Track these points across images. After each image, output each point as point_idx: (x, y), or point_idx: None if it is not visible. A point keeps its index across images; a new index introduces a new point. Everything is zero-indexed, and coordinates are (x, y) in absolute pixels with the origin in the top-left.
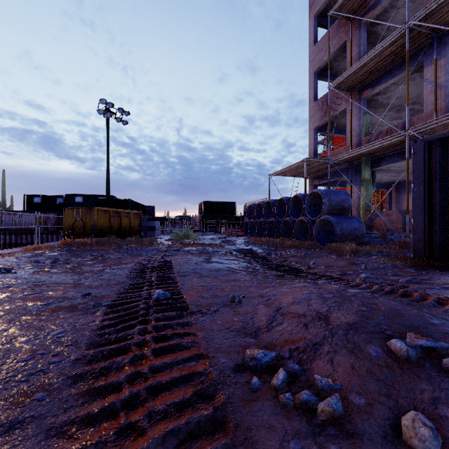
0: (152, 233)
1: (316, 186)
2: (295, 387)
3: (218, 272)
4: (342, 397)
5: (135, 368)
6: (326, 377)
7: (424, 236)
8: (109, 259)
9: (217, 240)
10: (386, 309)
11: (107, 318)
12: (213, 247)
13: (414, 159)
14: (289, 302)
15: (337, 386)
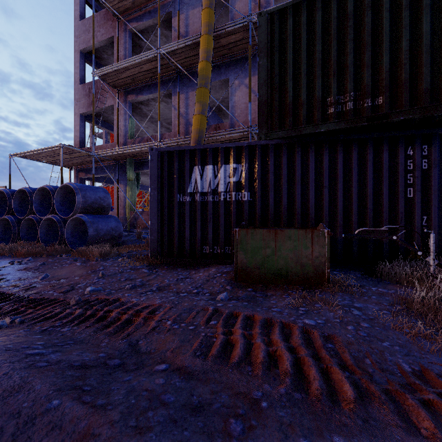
0: None
1: (83, 179)
2: None
3: None
4: None
5: None
6: None
7: (158, 237)
8: None
9: None
10: None
11: None
12: None
13: (151, 165)
14: None
15: None
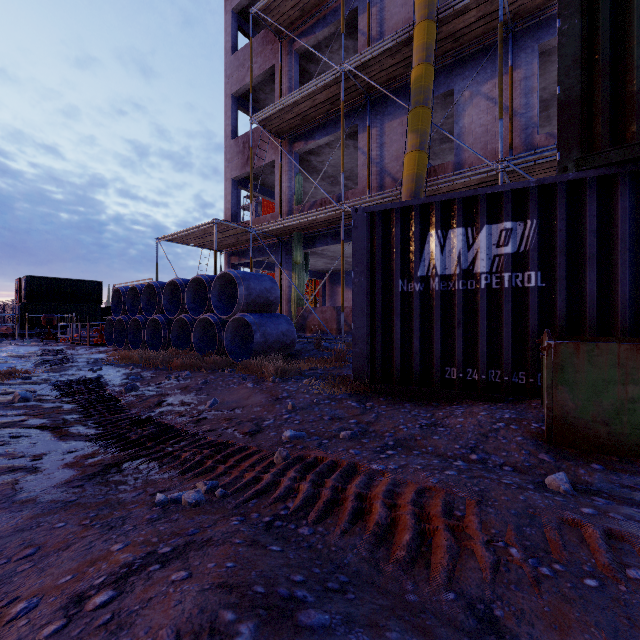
0: None
1: (236, 266)
2: None
3: None
4: None
5: None
6: None
7: (366, 349)
8: None
9: (31, 358)
10: None
11: None
12: None
13: (355, 236)
14: None
15: None
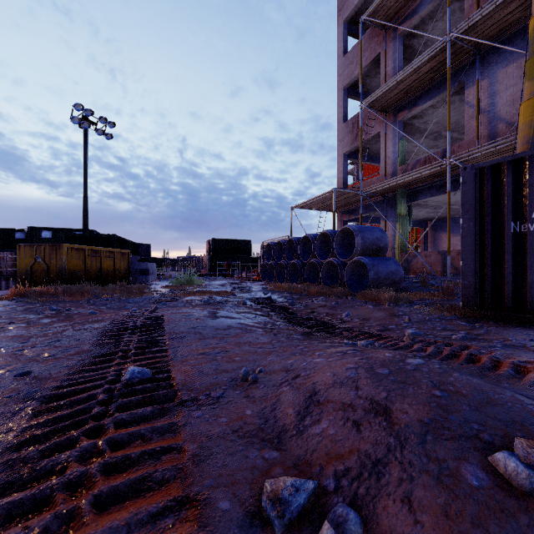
0: (145, 279)
1: (346, 222)
2: None
3: (227, 331)
4: None
5: None
6: None
7: (474, 281)
8: (76, 315)
9: (228, 286)
10: (469, 393)
11: (34, 425)
12: (223, 295)
13: (463, 189)
14: (327, 382)
15: None
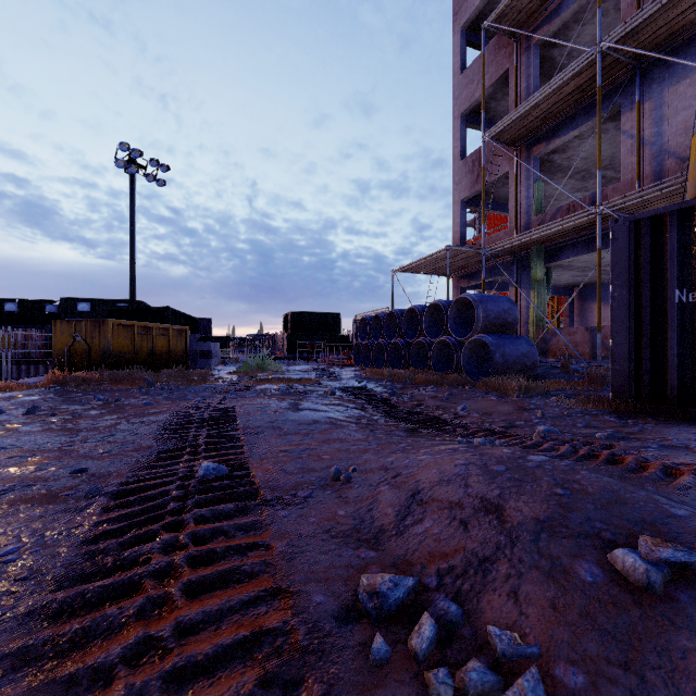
0: (206, 363)
1: (464, 289)
2: (452, 651)
3: (312, 426)
4: (541, 672)
5: (144, 629)
6: (508, 628)
7: (628, 366)
8: (128, 407)
9: (311, 372)
10: (596, 491)
11: (107, 520)
12: (305, 384)
13: (613, 248)
14: (432, 480)
15: (531, 649)
